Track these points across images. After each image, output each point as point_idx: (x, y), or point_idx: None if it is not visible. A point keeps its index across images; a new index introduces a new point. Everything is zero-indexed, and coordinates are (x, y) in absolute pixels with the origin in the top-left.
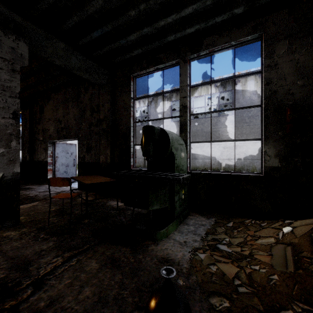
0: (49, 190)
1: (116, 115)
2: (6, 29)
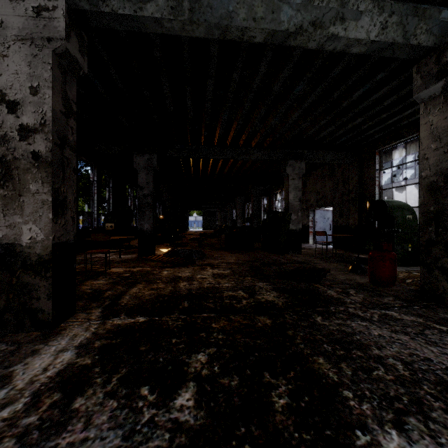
0: (315, 237)
1: (363, 185)
2: (296, 159)
